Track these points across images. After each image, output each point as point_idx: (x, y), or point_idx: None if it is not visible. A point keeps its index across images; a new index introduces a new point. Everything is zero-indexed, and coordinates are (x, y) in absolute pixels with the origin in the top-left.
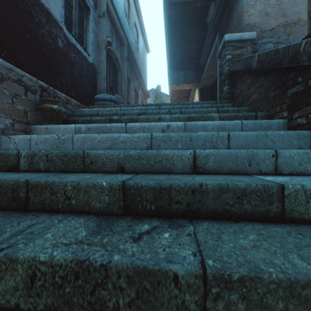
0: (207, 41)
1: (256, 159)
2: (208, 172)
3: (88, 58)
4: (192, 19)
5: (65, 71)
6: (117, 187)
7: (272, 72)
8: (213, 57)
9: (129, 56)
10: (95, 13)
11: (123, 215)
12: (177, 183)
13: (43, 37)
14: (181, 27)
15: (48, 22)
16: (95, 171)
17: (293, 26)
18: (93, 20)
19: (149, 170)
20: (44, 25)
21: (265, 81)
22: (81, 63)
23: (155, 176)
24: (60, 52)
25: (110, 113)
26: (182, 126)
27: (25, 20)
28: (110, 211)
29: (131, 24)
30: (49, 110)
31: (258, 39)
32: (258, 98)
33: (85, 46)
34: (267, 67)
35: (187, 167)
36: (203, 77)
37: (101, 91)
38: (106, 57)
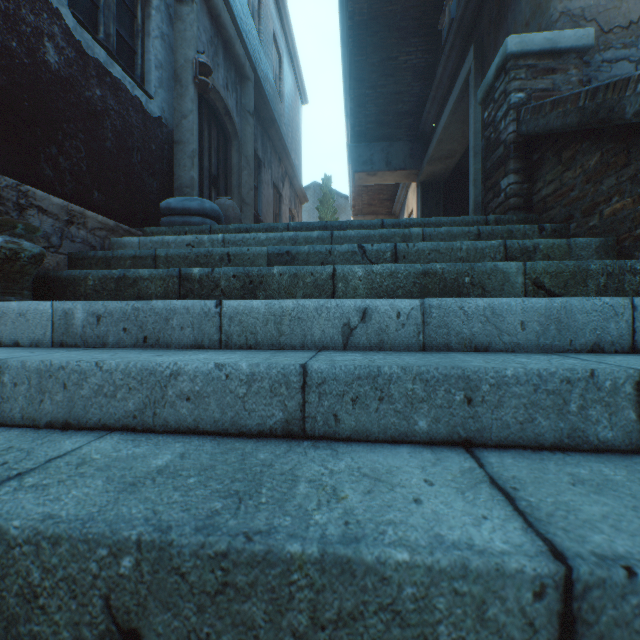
0: (441, 70)
1: None
2: None
3: (145, 102)
4: (405, 21)
5: (69, 133)
6: None
7: None
8: (456, 107)
9: (258, 108)
10: None
11: None
12: None
13: None
14: (378, 41)
15: None
16: None
17: None
18: (162, 8)
19: None
20: None
21: None
22: (124, 116)
23: None
24: (49, 78)
25: (189, 253)
26: (416, 314)
27: None
28: None
29: (266, 35)
30: None
31: (593, 51)
32: (638, 213)
33: (140, 73)
34: None
35: None
36: (429, 155)
37: (184, 188)
38: (196, 103)
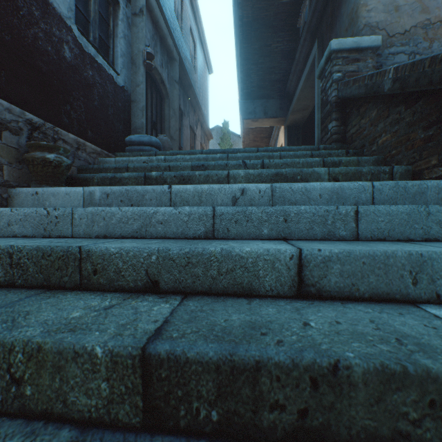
0: (298, 54)
1: (428, 271)
2: (327, 294)
3: (115, 77)
4: (275, 22)
5: (76, 97)
6: (128, 360)
7: (422, 97)
8: (307, 78)
9: (181, 78)
10: (127, 9)
11: (143, 431)
12: (273, 359)
13: (37, 40)
14: (259, 34)
15: (45, 16)
16: (103, 288)
17: (439, 27)
18: (124, 20)
19: (209, 289)
20: (38, 20)
21: (407, 113)
22: (104, 86)
23: (220, 309)
24: (66, 66)
25: (147, 165)
26: (268, 191)
27: (0, 10)
28: (112, 417)
29: (186, 30)
30: (40, 161)
31: (383, 48)
32: (393, 142)
33: (112, 59)
34: (415, 88)
35: (284, 285)
36: (292, 108)
37: (137, 129)
38: (144, 77)
